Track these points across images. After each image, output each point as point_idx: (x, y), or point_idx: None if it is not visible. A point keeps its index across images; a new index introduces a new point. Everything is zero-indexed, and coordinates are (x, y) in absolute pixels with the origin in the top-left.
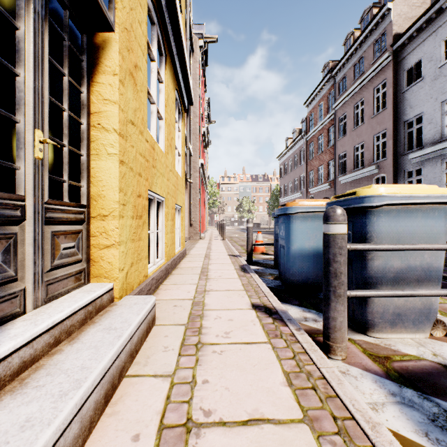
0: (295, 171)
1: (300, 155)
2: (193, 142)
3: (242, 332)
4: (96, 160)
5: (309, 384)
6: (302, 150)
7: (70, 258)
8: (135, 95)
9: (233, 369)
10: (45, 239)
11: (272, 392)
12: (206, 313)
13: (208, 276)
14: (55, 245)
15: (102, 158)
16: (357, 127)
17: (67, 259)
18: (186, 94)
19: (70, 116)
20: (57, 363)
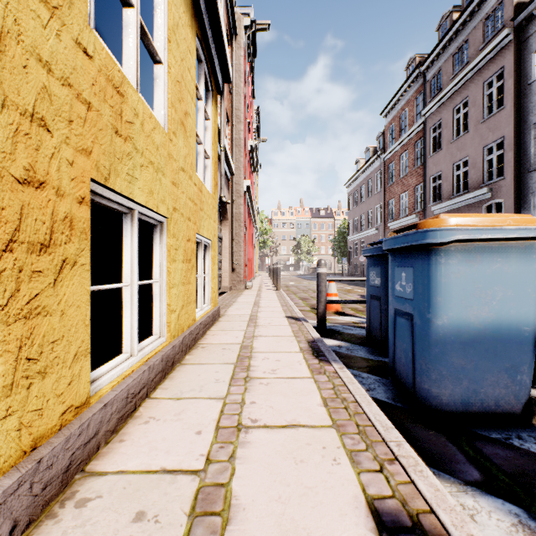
0: (369, 201)
1: (376, 180)
2: (236, 157)
3: None
4: None
5: None
6: (378, 173)
7: None
8: None
9: None
10: None
11: None
12: None
13: (250, 372)
14: None
15: None
16: (459, 137)
17: None
18: (218, 59)
19: None
20: None
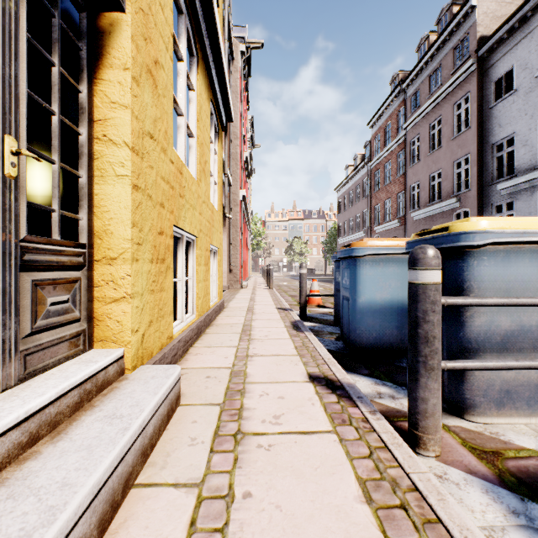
0: (357, 205)
1: (363, 186)
2: (233, 169)
3: (297, 415)
4: (101, 184)
5: (395, 500)
6: (366, 180)
7: (62, 316)
8: (156, 100)
9: (286, 475)
10: (23, 291)
11: (343, 513)
12: (248, 388)
13: (251, 336)
14: (38, 299)
15: (108, 182)
16: (434, 151)
17: (57, 318)
18: (223, 108)
19: (62, 122)
20: (27, 476)
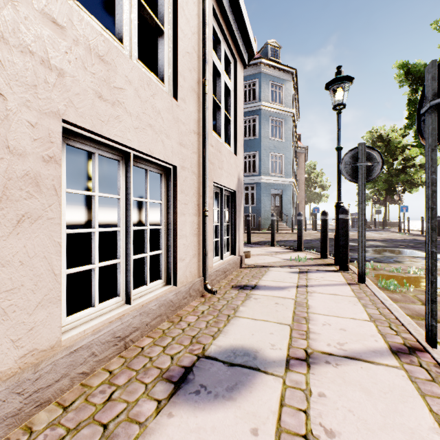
0: None
1: None
2: None
3: None
4: None
5: None
6: None
7: None
8: None
9: None
10: None
11: None
12: None
13: None
14: None
15: None
16: None
17: None
18: None
19: None
20: None
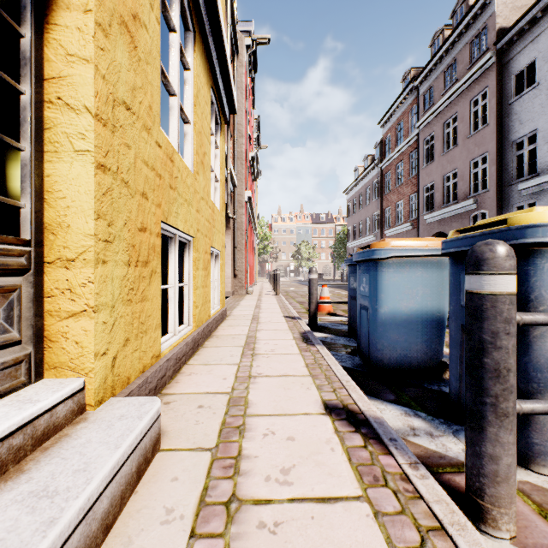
0: (367, 208)
1: (373, 188)
2: (238, 169)
3: (313, 468)
4: (54, 161)
5: None
6: (376, 182)
7: None
8: (134, 64)
9: None
10: None
11: None
12: (249, 424)
13: (255, 351)
14: None
15: (64, 159)
16: (449, 150)
17: None
18: (226, 98)
19: None
20: None
